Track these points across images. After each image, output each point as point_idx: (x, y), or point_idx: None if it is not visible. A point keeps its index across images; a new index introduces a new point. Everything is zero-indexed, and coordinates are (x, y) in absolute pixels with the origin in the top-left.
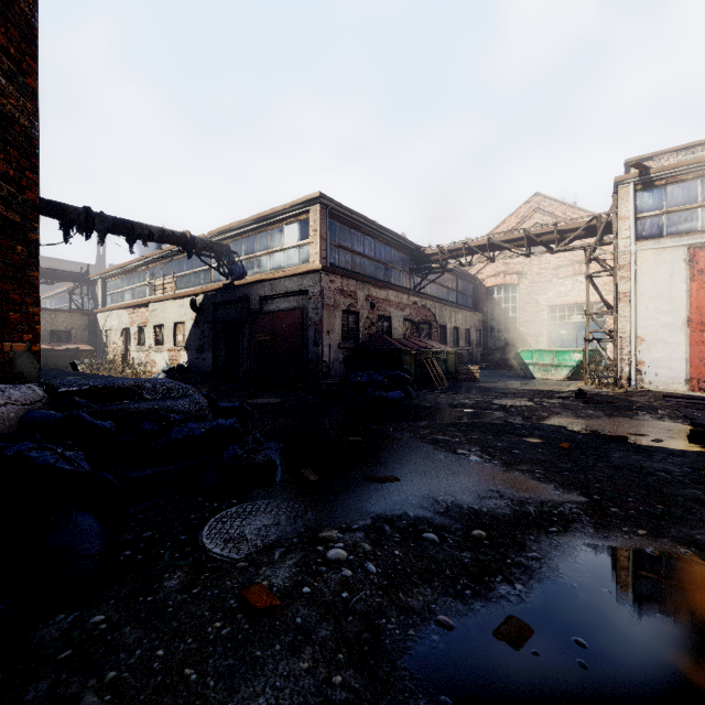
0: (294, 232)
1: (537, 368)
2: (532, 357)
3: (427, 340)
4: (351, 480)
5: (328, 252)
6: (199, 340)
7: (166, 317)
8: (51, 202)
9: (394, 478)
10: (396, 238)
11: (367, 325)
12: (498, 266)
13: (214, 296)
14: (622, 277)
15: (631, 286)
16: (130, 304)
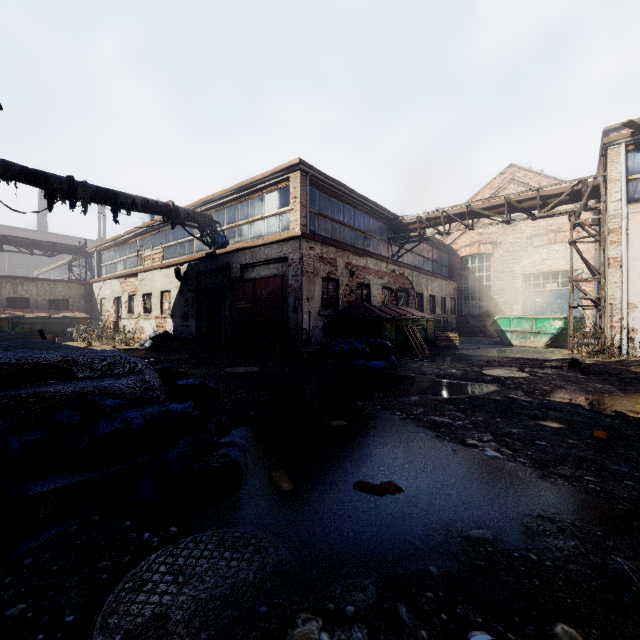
0: (274, 201)
1: (514, 335)
2: (510, 324)
3: (406, 308)
4: (337, 489)
5: (308, 219)
6: (184, 308)
7: (154, 286)
8: (33, 170)
9: (395, 487)
10: (374, 207)
11: (346, 292)
12: (472, 236)
13: (197, 265)
14: (613, 241)
15: (622, 251)
16: (121, 274)
